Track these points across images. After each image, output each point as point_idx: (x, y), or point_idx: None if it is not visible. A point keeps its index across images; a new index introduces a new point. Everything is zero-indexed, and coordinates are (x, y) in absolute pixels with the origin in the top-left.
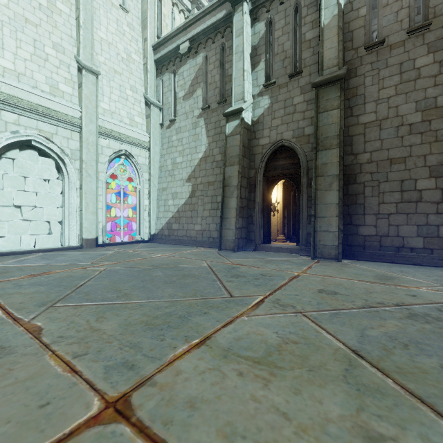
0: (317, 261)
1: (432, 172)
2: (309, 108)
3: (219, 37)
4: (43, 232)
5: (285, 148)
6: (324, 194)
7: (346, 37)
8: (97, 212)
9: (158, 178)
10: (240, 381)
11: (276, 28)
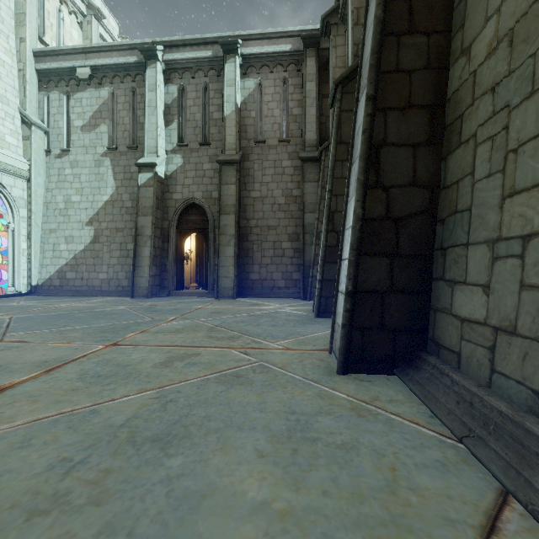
0: (219, 300)
1: (290, 238)
2: (215, 176)
3: (130, 80)
4: None
5: (196, 206)
6: (225, 248)
7: (242, 128)
8: None
9: (43, 216)
10: (165, 335)
11: (188, 97)
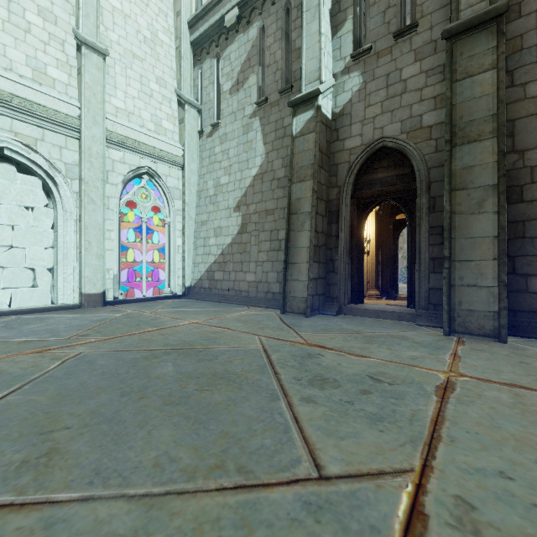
0: (459, 341)
1: None
2: (429, 82)
3: None
4: (25, 285)
5: (388, 151)
6: (467, 220)
7: None
8: (105, 254)
9: (196, 207)
10: None
11: None
